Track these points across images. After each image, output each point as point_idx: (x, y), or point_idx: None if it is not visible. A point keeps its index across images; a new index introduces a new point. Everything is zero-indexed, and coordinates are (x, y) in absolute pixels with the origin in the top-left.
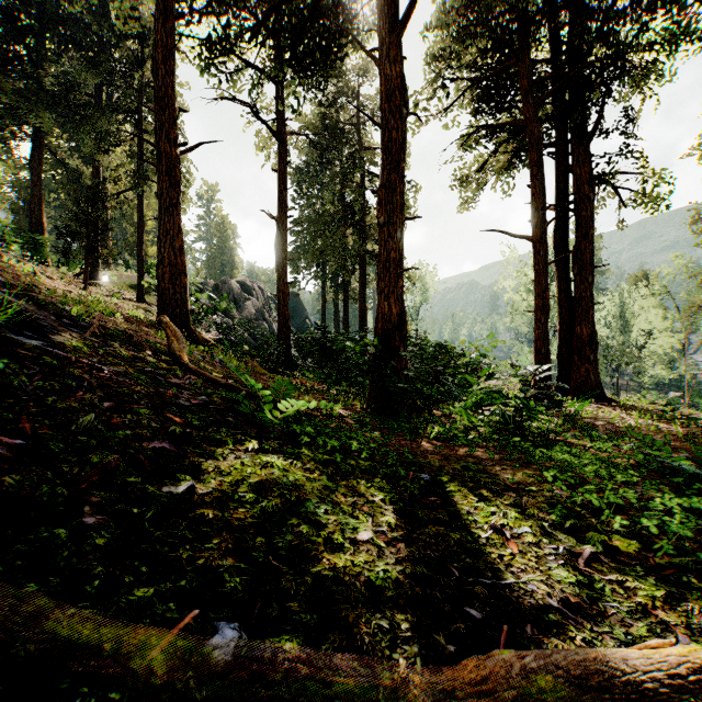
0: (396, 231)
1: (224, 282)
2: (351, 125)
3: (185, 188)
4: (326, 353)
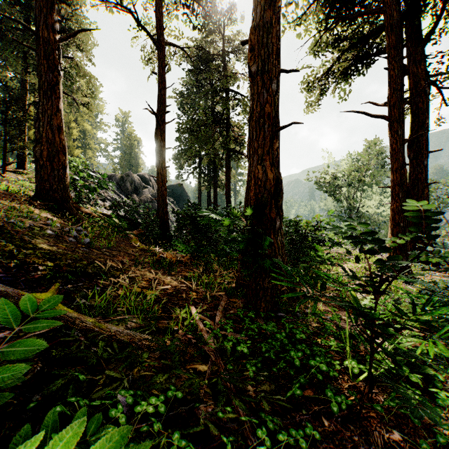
0: (271, 82)
1: (128, 175)
2: (219, 55)
3: (92, 99)
4: (197, 226)
